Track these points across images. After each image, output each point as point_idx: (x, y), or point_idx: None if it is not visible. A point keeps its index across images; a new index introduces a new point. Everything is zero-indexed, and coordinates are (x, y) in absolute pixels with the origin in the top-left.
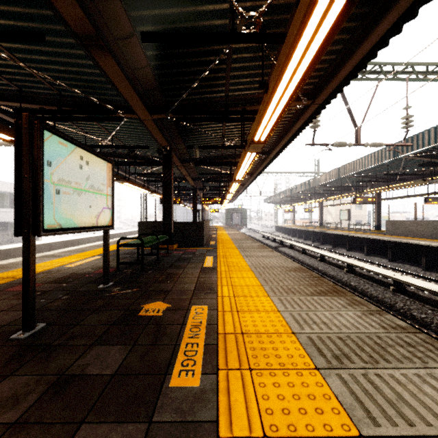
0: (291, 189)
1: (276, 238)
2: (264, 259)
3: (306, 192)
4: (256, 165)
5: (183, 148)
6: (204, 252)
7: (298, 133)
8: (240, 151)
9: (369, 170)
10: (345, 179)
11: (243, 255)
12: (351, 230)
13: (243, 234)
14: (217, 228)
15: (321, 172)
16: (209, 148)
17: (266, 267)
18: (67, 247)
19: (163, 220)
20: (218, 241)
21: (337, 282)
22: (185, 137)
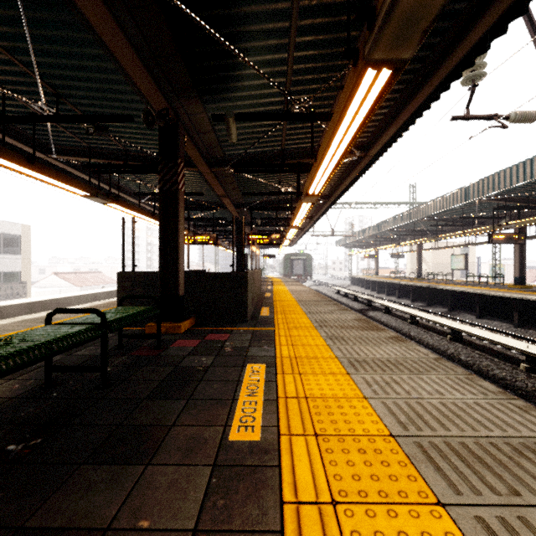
0: (379, 226)
1: (360, 296)
2: (412, 382)
3: (400, 229)
4: (338, 179)
5: (209, 131)
6: (246, 344)
7: (462, 68)
8: (315, 145)
9: (520, 189)
10: (470, 207)
11: (342, 358)
12: (473, 285)
13: (313, 291)
14: (273, 281)
15: (418, 202)
16: (257, 120)
17: (473, 457)
18: (35, 312)
19: (161, 268)
20: (276, 306)
21: (527, 399)
22: (208, 99)
